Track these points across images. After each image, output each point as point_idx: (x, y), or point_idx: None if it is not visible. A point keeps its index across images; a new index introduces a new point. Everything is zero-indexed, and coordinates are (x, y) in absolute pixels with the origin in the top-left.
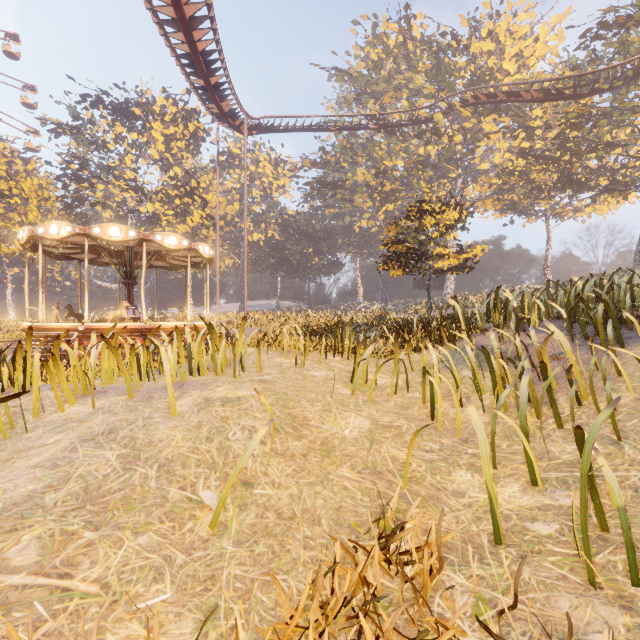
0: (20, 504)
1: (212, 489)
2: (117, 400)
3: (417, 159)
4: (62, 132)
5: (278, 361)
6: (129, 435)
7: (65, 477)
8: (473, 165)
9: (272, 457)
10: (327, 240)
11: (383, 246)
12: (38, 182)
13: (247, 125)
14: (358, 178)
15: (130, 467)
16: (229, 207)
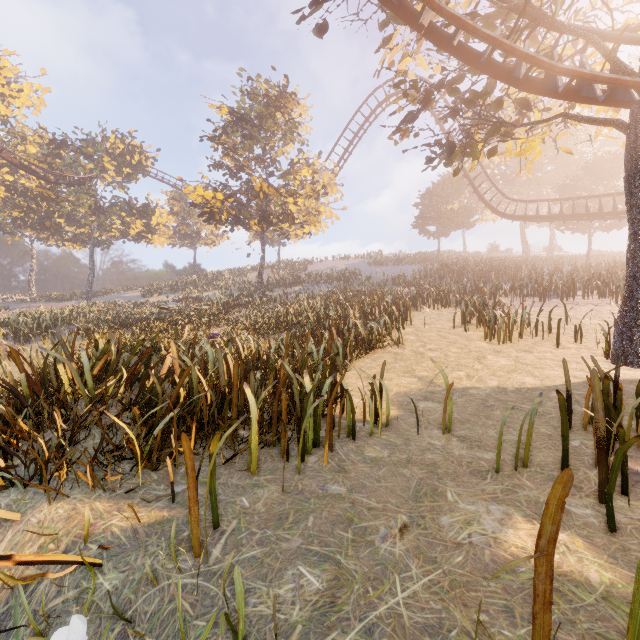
0: None
1: None
2: None
3: None
4: None
5: None
6: None
7: None
8: None
9: None
10: None
11: None
12: None
13: None
14: None
15: None
16: None
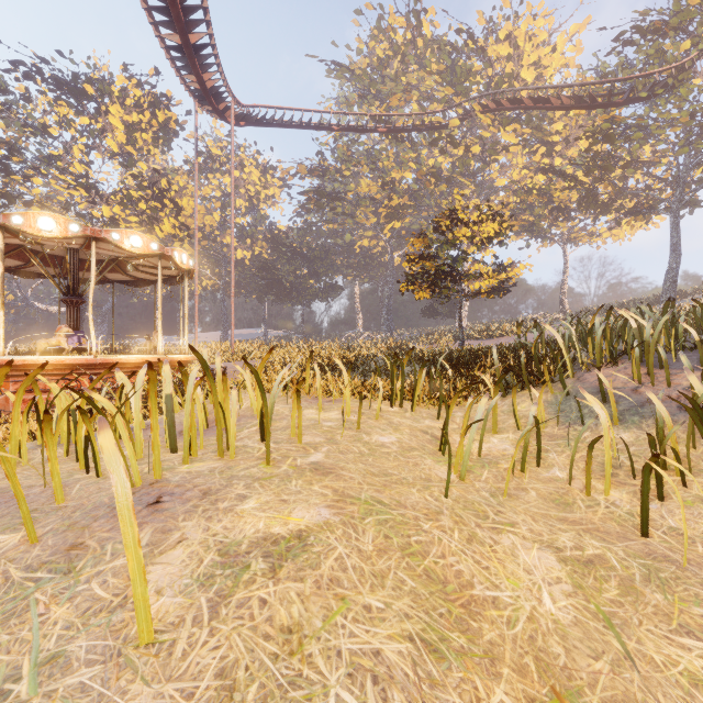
0: None
1: None
2: None
3: (429, 170)
4: None
5: (310, 415)
6: None
7: None
8: (485, 183)
9: None
10: (324, 260)
11: (405, 263)
12: None
13: (234, 112)
14: (362, 189)
15: None
16: (208, 217)
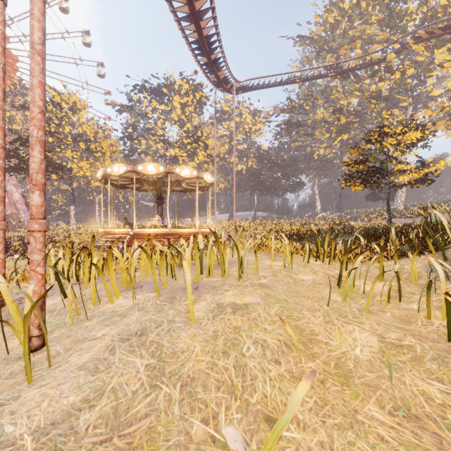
0: (58, 424)
1: (234, 425)
2: (149, 296)
3: (370, 95)
4: (123, 110)
5: (267, 263)
6: (156, 340)
7: (101, 388)
8: (422, 94)
9: (289, 382)
10: (292, 166)
11: (344, 167)
12: (110, 142)
13: (235, 87)
14: (318, 116)
15: (156, 383)
16: (222, 148)
